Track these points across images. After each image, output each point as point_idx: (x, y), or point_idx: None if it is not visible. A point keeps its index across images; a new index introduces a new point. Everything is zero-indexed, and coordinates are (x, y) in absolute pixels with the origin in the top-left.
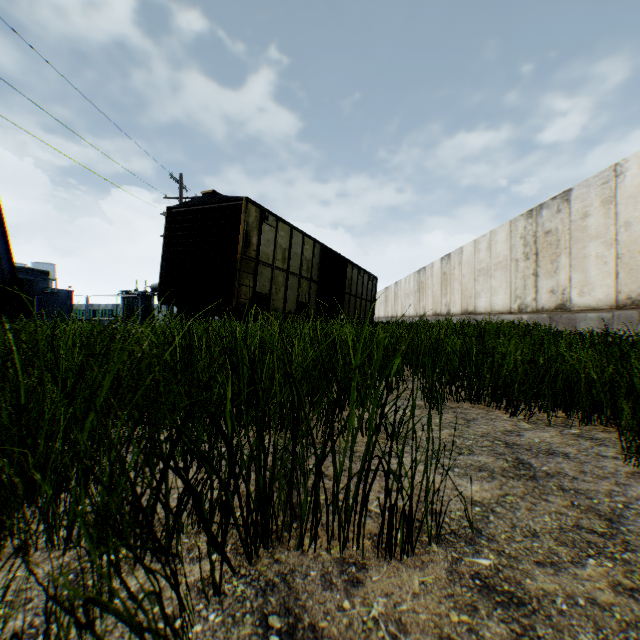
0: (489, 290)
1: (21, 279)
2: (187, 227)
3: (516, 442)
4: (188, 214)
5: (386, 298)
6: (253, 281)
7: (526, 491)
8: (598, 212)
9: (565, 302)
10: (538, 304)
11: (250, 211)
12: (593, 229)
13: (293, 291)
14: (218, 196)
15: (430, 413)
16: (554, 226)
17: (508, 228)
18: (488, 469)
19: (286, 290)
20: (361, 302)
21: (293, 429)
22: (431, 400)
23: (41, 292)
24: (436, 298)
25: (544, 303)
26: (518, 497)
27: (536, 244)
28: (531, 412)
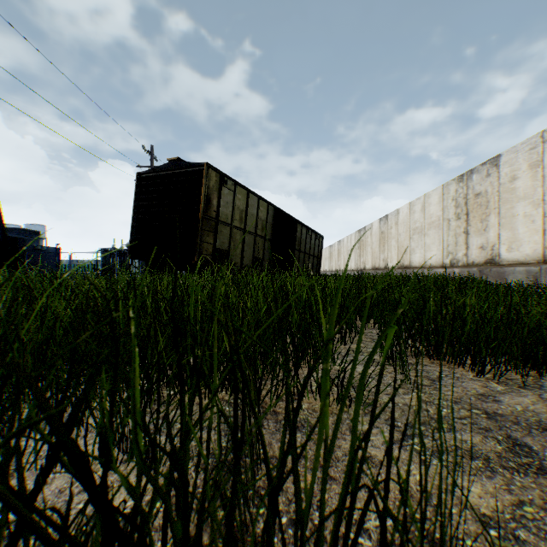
0: (423, 247)
1: (15, 238)
2: (155, 190)
3: (497, 411)
4: (156, 179)
5: (330, 254)
6: (213, 238)
7: (544, 495)
8: (526, 175)
9: (494, 257)
10: (469, 259)
11: (211, 176)
12: (521, 191)
13: (249, 248)
14: (182, 162)
15: (439, 409)
16: (484, 189)
17: (441, 191)
18: (480, 454)
19: (243, 247)
20: (309, 258)
21: (234, 433)
22: (439, 389)
23: (32, 249)
24: (375, 254)
25: (474, 258)
26: (539, 507)
27: (467, 205)
28: (501, 372)
